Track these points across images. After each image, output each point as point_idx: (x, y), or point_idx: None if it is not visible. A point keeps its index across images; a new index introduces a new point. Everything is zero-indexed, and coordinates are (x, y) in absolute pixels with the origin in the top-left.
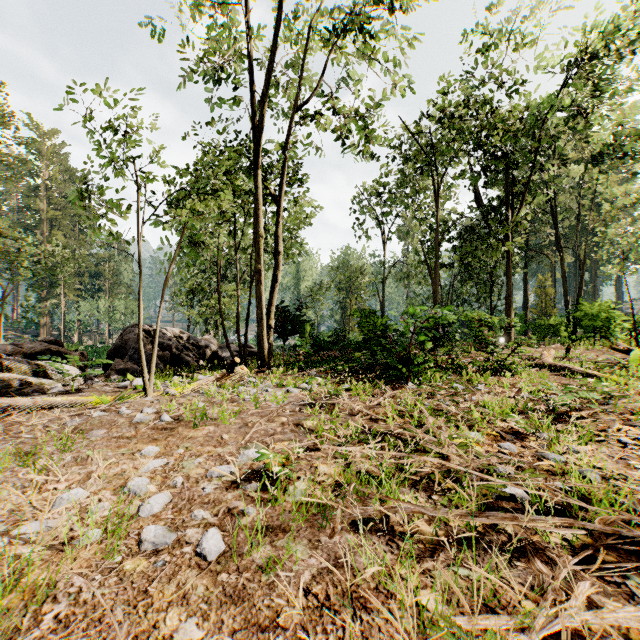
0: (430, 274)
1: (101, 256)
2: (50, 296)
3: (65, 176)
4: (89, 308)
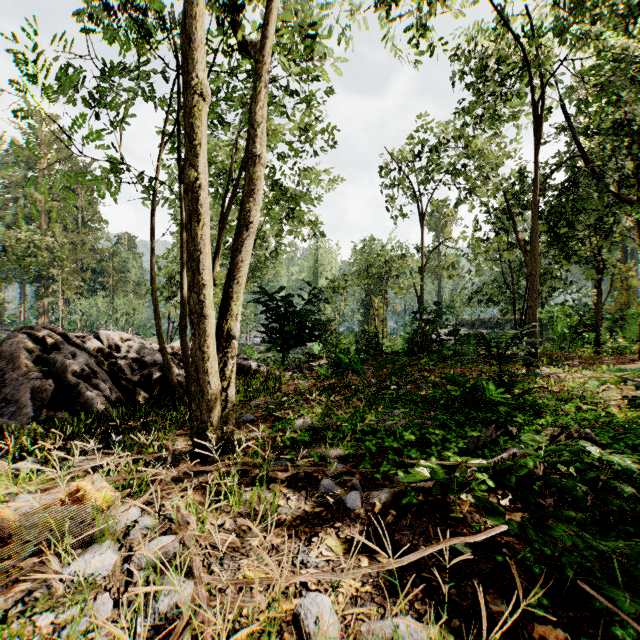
0: (521, 245)
1: (105, 251)
2: (47, 294)
3: (65, 165)
4: (87, 307)
